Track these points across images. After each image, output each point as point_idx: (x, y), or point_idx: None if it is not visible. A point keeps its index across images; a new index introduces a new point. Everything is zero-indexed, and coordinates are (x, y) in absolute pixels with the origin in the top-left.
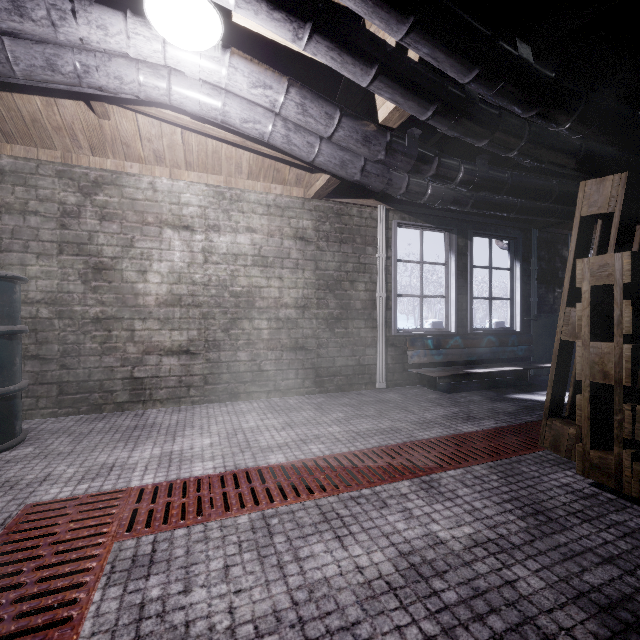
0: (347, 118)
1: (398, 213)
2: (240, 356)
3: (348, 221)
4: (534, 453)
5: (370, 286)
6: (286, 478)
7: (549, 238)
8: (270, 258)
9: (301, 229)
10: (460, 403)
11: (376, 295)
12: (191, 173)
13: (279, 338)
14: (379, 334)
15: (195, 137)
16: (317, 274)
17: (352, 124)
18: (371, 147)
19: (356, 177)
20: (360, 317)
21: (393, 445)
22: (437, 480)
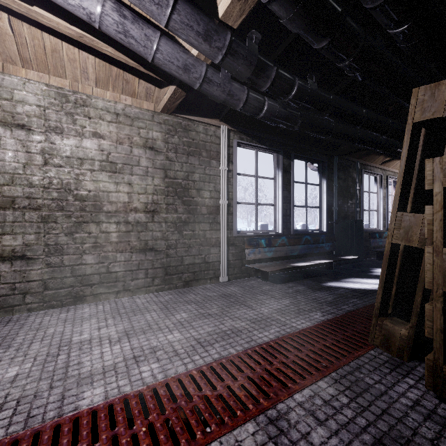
0: (184, 1)
1: (238, 134)
2: (86, 259)
3: (195, 136)
4: (368, 353)
5: (214, 194)
6: (91, 442)
7: (344, 163)
8: (119, 164)
9: (151, 139)
10: (289, 294)
11: (219, 202)
12: (30, 71)
13: (128, 240)
14: (222, 235)
15: (27, 28)
16: (166, 182)
17: (190, 10)
18: (211, 42)
19: (198, 83)
20: (206, 221)
21: (234, 355)
22: (285, 415)
